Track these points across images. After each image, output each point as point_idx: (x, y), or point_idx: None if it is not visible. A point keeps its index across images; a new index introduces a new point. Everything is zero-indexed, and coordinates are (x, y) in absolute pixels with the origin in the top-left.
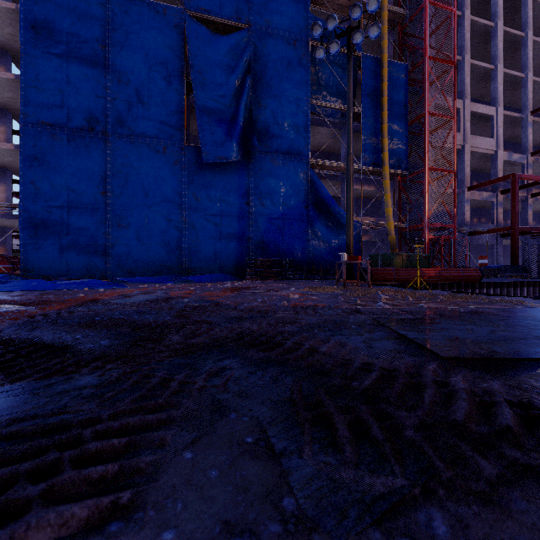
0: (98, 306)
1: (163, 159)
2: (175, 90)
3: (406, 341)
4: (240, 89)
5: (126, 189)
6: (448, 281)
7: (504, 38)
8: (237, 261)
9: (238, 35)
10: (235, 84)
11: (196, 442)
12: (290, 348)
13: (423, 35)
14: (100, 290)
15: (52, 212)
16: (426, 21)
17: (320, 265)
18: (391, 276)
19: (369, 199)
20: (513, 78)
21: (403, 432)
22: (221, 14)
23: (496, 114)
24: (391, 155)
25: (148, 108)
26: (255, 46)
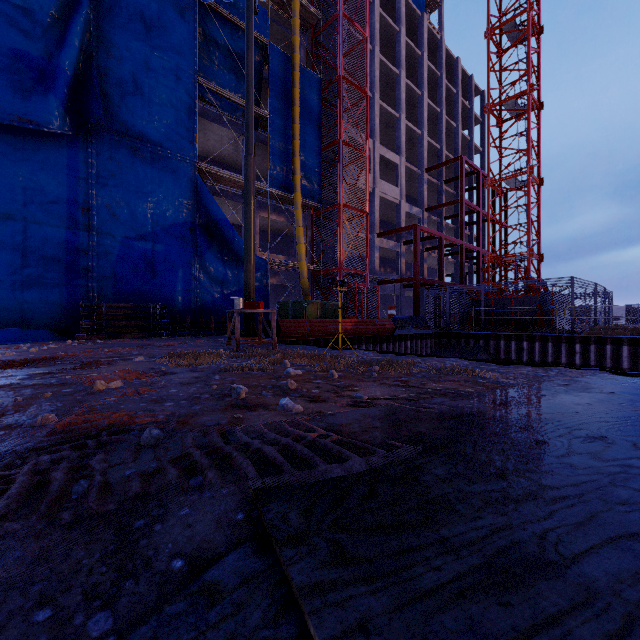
0: None
1: None
2: None
3: None
4: (67, 11)
5: None
6: (365, 334)
7: (406, 91)
8: (62, 307)
9: None
10: (57, 0)
11: None
12: None
13: (338, 50)
14: None
15: None
16: (341, 34)
17: (212, 314)
18: (304, 330)
19: (278, 234)
20: (413, 133)
21: None
22: None
23: (400, 163)
24: (304, 181)
25: None
26: None
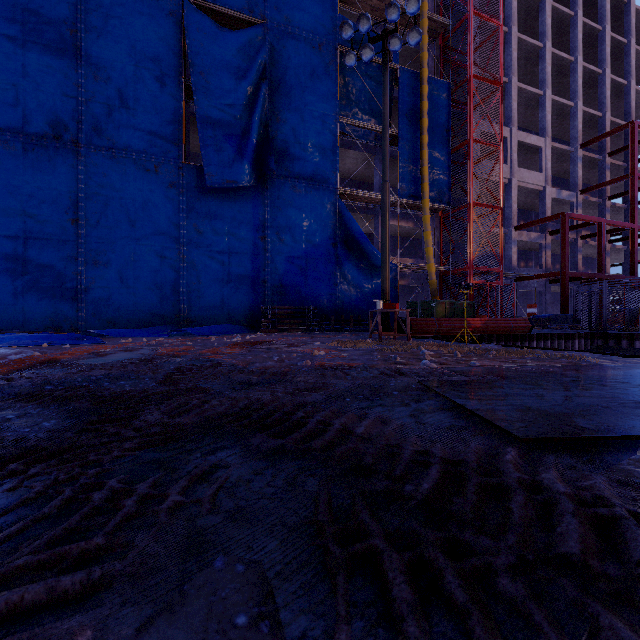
0: (54, 369)
1: (154, 179)
2: (170, 94)
3: (464, 413)
4: (253, 97)
5: (106, 216)
6: (495, 333)
7: (553, 61)
8: (250, 310)
9: (251, 32)
10: (247, 92)
11: (143, 633)
12: (314, 429)
13: (468, 50)
14: (65, 347)
15: (2, 243)
16: (470, 34)
17: (350, 314)
18: (433, 327)
19: (406, 237)
20: (562, 107)
21: (496, 583)
22: (229, 4)
23: (545, 145)
24: (432, 187)
25: (134, 114)
26: (272, 47)
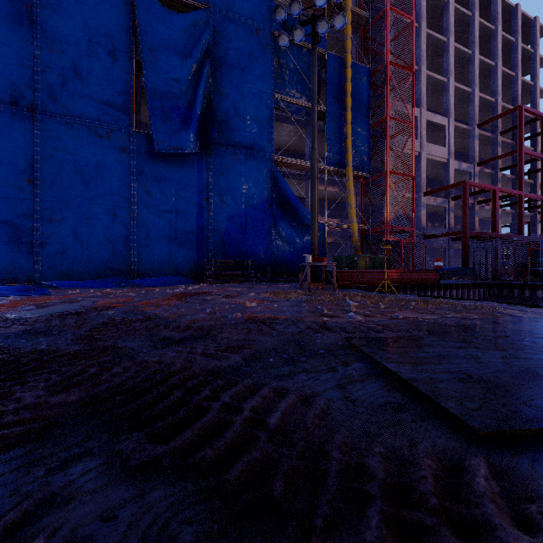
0: None
1: (106, 145)
2: (121, 68)
3: (398, 381)
4: (197, 74)
5: (60, 177)
6: (409, 283)
7: (455, 54)
8: (195, 263)
9: (195, 15)
10: (192, 68)
11: None
12: (216, 419)
13: (385, 40)
14: (8, 299)
15: None
16: (387, 26)
17: (284, 267)
18: (356, 278)
19: (332, 201)
20: (462, 93)
21: None
22: None
23: (448, 124)
24: (355, 157)
25: (87, 85)
26: (214, 30)
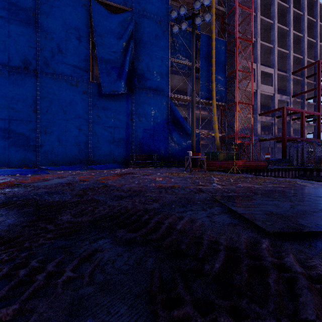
0: (20, 188)
1: (76, 90)
2: (83, 46)
3: (236, 215)
4: (126, 48)
5: (51, 108)
6: (249, 168)
7: (278, 30)
8: (124, 156)
9: (125, 15)
10: (123, 45)
11: None
12: (153, 226)
13: (235, 24)
14: (28, 176)
15: None
16: (236, 16)
17: (175, 158)
18: (218, 165)
19: (204, 119)
20: (283, 53)
21: None
22: (114, 0)
23: (274, 73)
24: (217, 93)
25: (65, 56)
26: (135, 22)
